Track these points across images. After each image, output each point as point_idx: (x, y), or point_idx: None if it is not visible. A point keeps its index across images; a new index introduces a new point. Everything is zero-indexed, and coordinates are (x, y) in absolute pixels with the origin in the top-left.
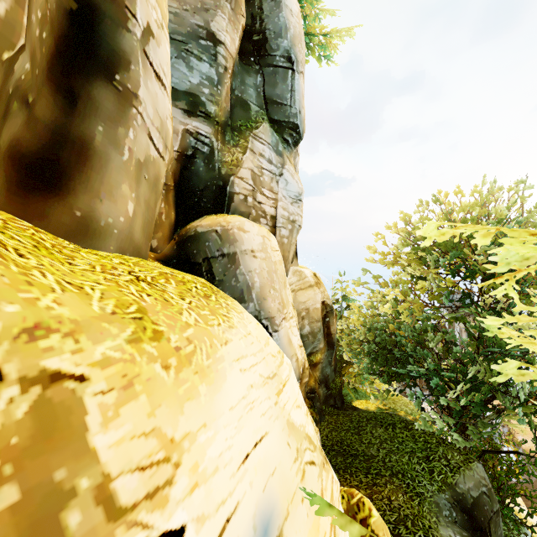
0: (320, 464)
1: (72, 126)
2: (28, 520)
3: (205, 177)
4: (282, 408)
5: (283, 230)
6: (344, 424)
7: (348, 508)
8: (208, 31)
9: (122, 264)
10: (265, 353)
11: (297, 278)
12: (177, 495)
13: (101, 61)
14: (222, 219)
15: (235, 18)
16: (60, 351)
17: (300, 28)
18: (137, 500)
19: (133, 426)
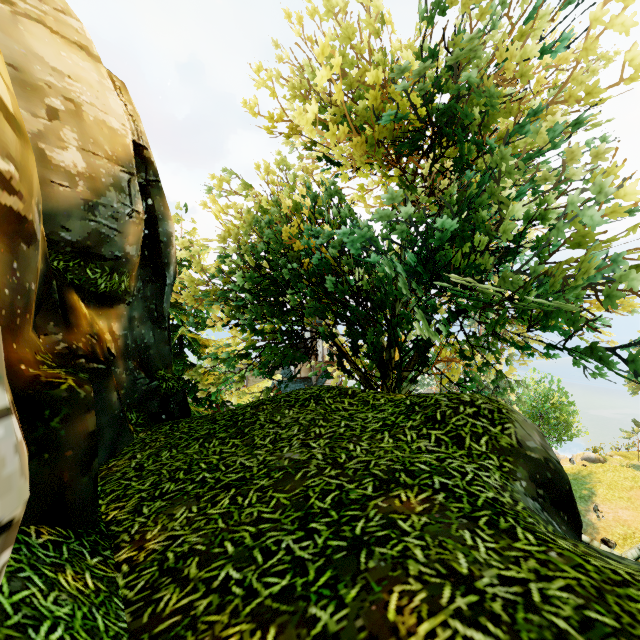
0: None
1: None
2: None
3: None
4: None
5: None
6: (194, 432)
7: None
8: None
9: None
10: None
11: None
12: None
13: None
14: None
15: None
16: None
17: None
18: None
19: None
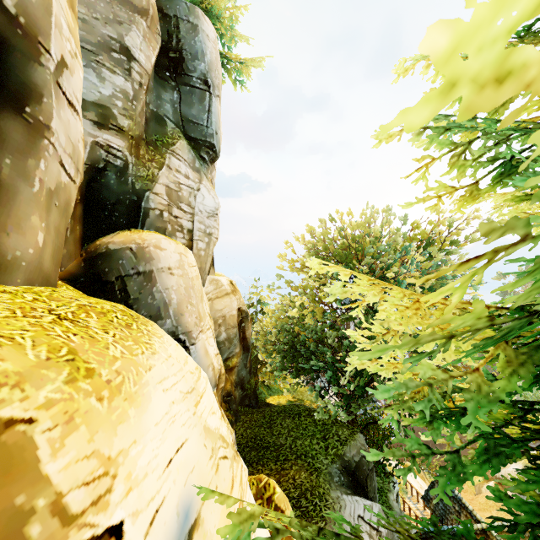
0: (232, 457)
1: None
2: None
3: (117, 191)
4: (199, 416)
5: (200, 243)
6: (258, 421)
7: (257, 492)
8: (121, 45)
9: (37, 301)
10: (184, 372)
11: (214, 287)
12: (116, 499)
13: (8, 93)
14: (137, 236)
15: (151, 35)
16: (11, 401)
17: (217, 54)
18: (85, 508)
19: (77, 452)
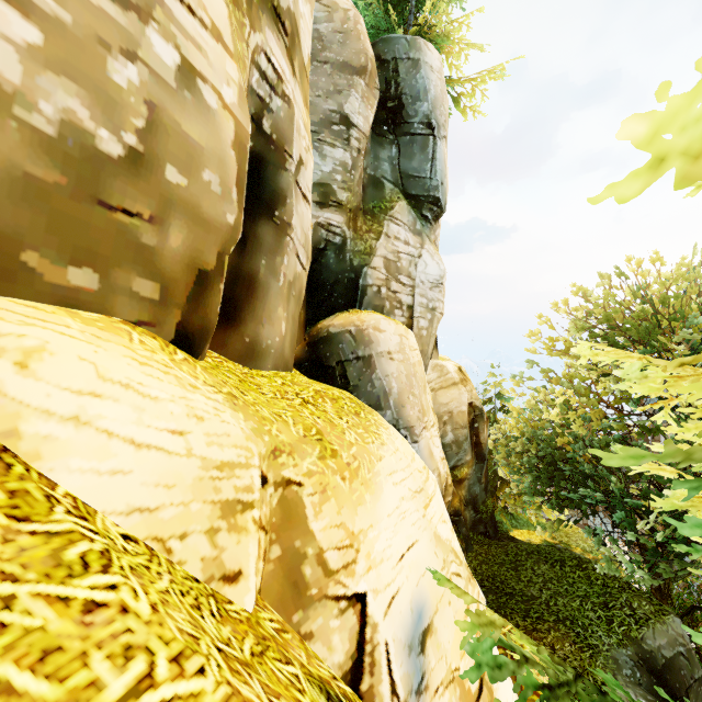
0: (466, 578)
1: (243, 264)
2: (286, 566)
3: (335, 270)
4: (429, 521)
5: (421, 320)
6: (497, 557)
7: None
8: (341, 115)
9: (285, 385)
10: (412, 469)
11: (437, 375)
12: (360, 571)
13: (264, 203)
14: (356, 317)
15: (369, 93)
16: (288, 465)
17: (442, 85)
18: (338, 568)
19: (330, 519)
